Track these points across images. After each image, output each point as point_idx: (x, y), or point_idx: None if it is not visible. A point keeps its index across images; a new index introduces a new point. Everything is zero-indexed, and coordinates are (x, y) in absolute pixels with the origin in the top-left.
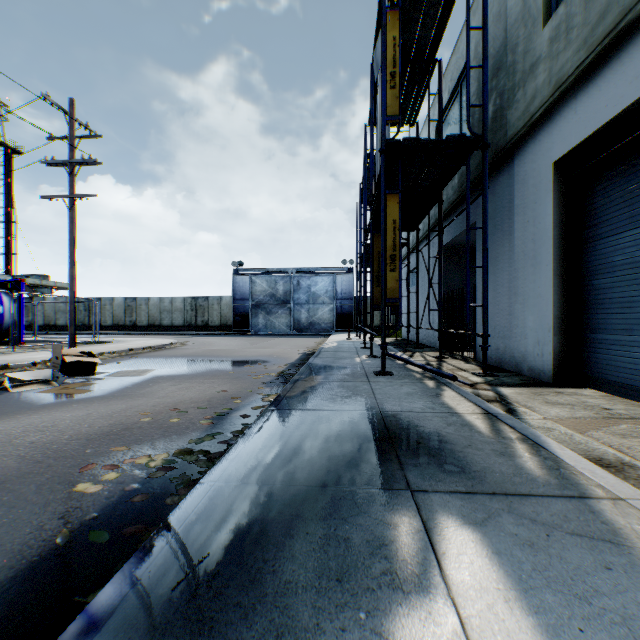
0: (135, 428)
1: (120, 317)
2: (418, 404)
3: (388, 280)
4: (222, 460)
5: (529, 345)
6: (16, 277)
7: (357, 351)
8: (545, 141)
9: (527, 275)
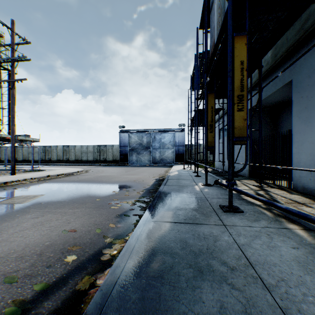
0: None
1: (60, 156)
2: None
3: (235, 119)
4: None
5: None
6: None
7: (193, 179)
8: None
9: None
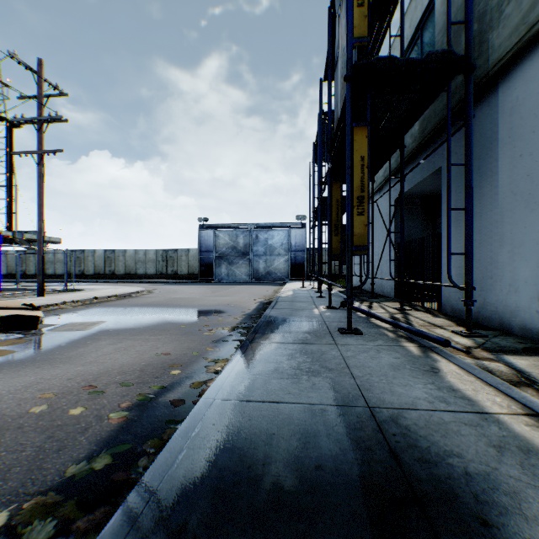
0: (12, 428)
1: (101, 267)
2: (417, 390)
3: (355, 225)
4: None
5: (522, 300)
6: (16, 233)
7: (313, 301)
8: None
9: (519, 218)
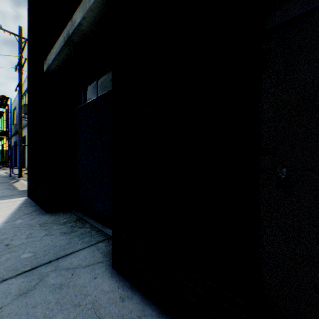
0: None
1: None
2: None
3: None
4: None
5: None
6: None
7: None
8: None
9: None
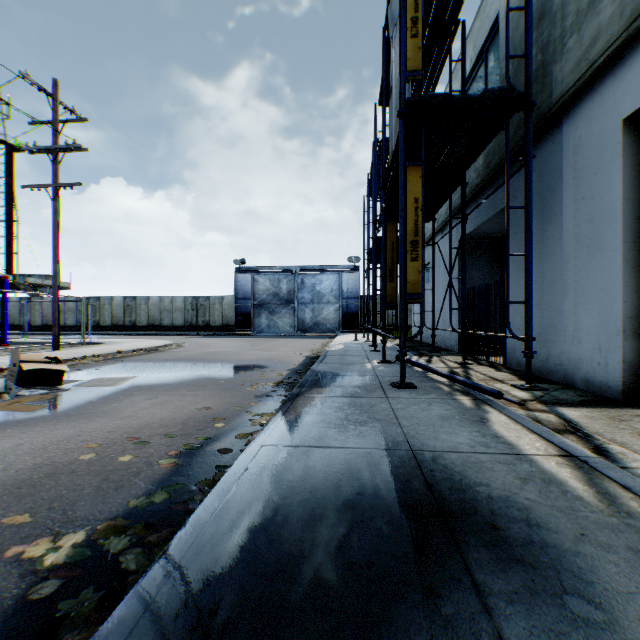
0: (66, 472)
1: (119, 317)
2: (462, 437)
3: (408, 271)
4: (149, 575)
5: (585, 351)
6: (18, 277)
7: (367, 355)
8: (610, 94)
9: (582, 265)
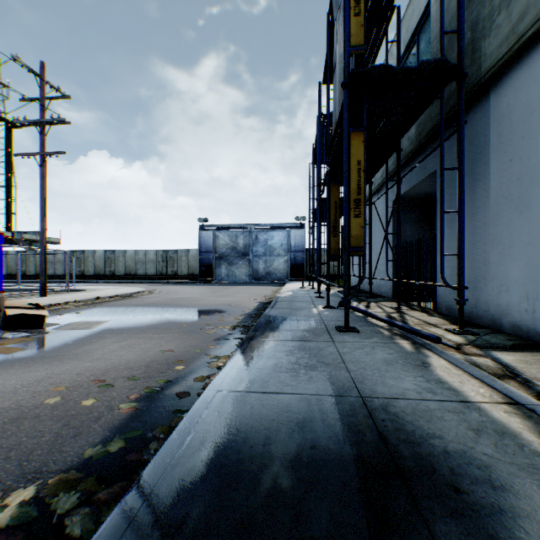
0: (29, 417)
1: (101, 267)
2: (408, 382)
3: (352, 227)
4: None
5: (512, 299)
6: (16, 233)
7: (312, 301)
8: (538, 64)
9: (509, 220)
